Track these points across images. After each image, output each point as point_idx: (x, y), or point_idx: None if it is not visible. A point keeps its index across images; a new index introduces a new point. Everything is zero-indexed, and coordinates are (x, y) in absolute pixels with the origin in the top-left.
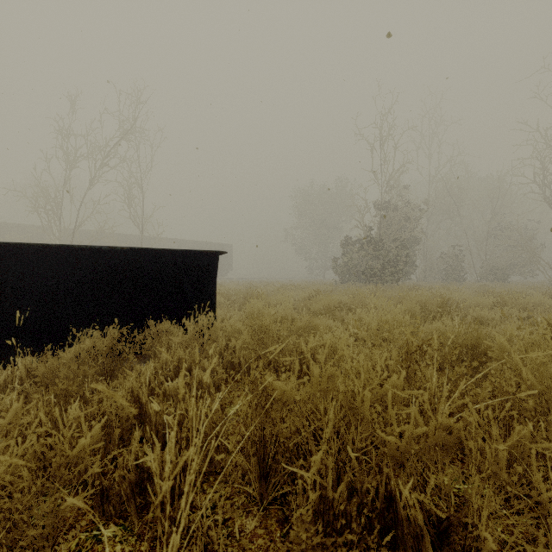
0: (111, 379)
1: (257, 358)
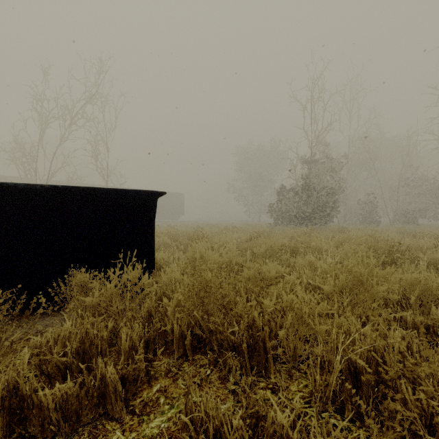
0: None
1: (195, 324)
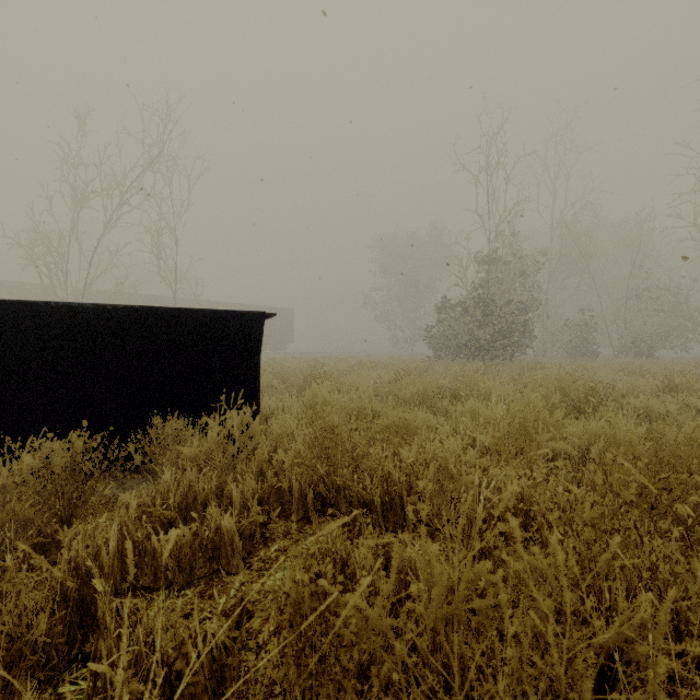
0: (73, 521)
1: (318, 481)
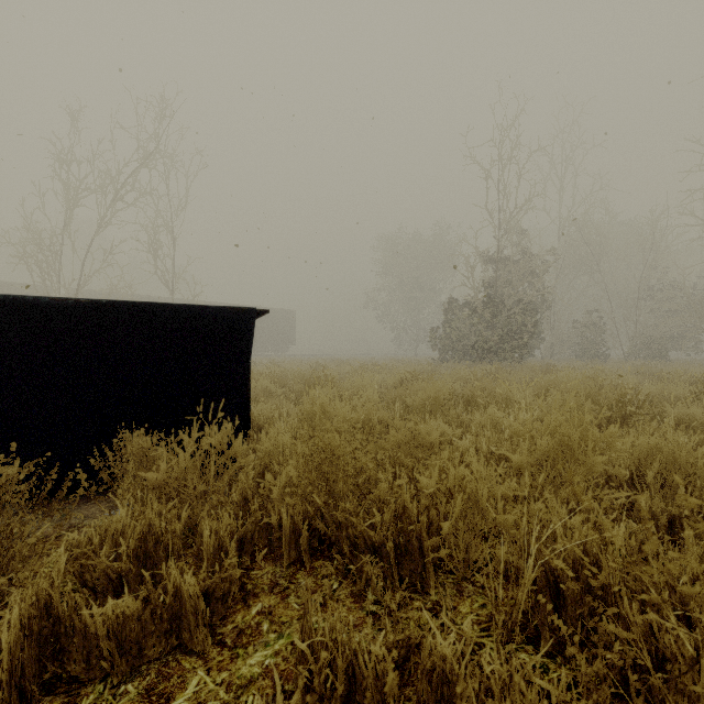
0: None
1: (314, 514)
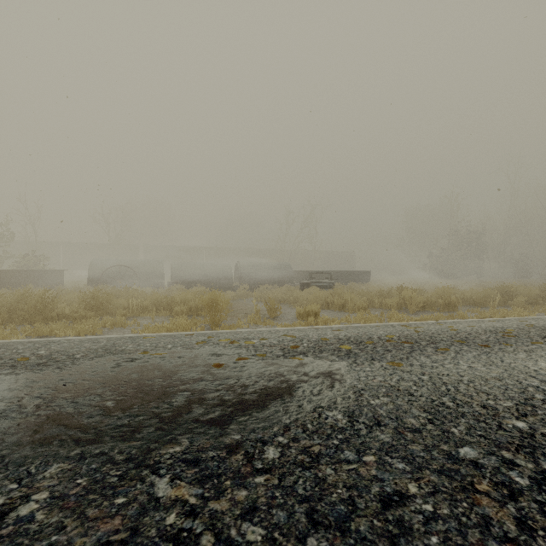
0: None
1: None
